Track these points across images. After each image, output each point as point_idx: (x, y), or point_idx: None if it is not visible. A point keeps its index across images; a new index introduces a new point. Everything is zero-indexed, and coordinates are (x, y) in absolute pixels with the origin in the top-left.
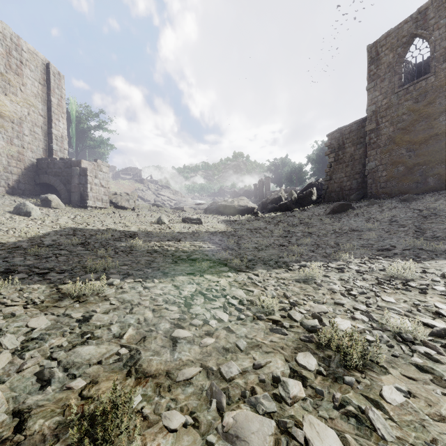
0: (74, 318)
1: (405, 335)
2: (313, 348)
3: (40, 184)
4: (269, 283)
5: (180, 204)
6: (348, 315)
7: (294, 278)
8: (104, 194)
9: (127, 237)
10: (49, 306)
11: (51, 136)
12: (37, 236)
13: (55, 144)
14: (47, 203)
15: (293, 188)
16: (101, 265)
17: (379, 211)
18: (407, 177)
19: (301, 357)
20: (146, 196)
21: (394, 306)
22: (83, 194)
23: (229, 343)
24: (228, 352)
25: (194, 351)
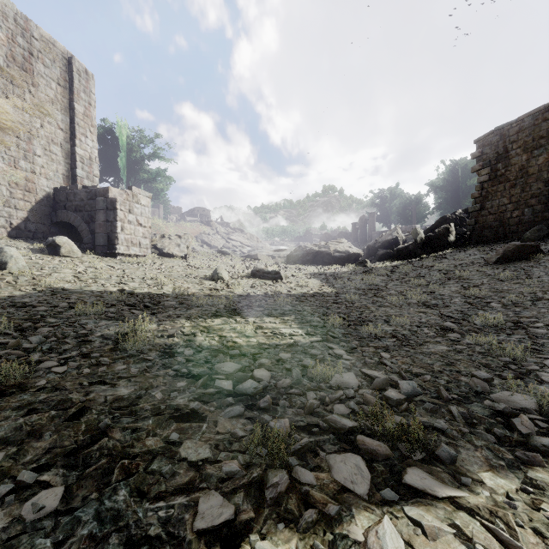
0: None
1: None
2: None
3: (59, 223)
4: None
5: (254, 251)
6: None
7: None
8: (144, 237)
9: (139, 308)
10: None
11: (74, 158)
12: None
13: (80, 168)
14: (54, 250)
15: (411, 226)
16: None
17: None
18: None
19: None
20: (213, 242)
21: None
22: (112, 235)
23: None
24: None
25: None
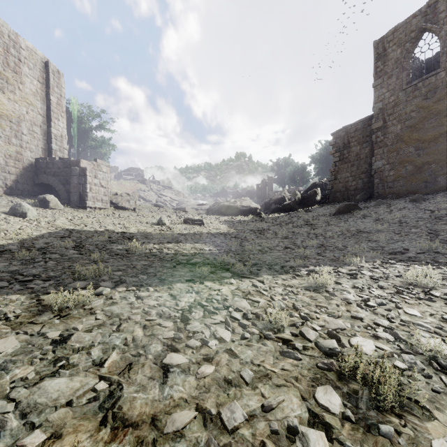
0: (49, 339)
1: (444, 361)
2: (333, 378)
3: (39, 184)
4: (275, 291)
5: (182, 205)
6: (370, 332)
7: (303, 285)
8: (104, 195)
9: (125, 239)
10: (24, 322)
11: (50, 136)
12: (29, 238)
13: (54, 144)
14: (45, 204)
15: (296, 188)
16: (92, 271)
17: (387, 212)
18: (415, 176)
19: (321, 394)
20: (148, 197)
21: (420, 320)
22: (83, 194)
23: (232, 372)
24: (230, 386)
25: (189, 384)
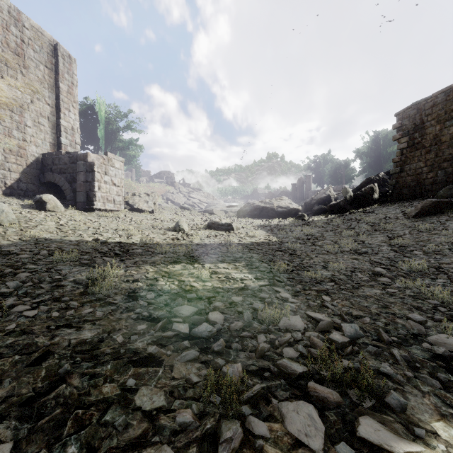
0: None
1: None
2: None
3: (46, 183)
4: None
5: (210, 207)
6: None
7: None
8: (117, 194)
9: (110, 255)
10: None
11: (59, 129)
12: None
13: (64, 137)
14: (41, 205)
15: (341, 186)
16: None
17: None
18: None
19: None
20: (176, 199)
21: None
22: (90, 193)
23: None
24: None
25: None
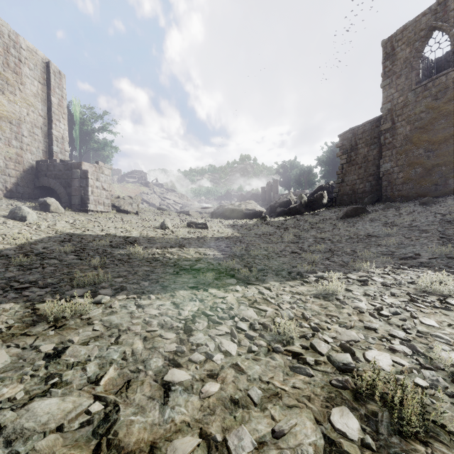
0: (42, 352)
1: None
2: (349, 398)
3: (40, 187)
4: (283, 299)
5: (186, 208)
6: (385, 345)
7: (311, 293)
8: (106, 198)
9: (126, 243)
10: (17, 334)
11: (51, 138)
12: (28, 243)
13: (55, 146)
14: (45, 207)
15: (302, 191)
16: (91, 277)
17: (396, 215)
18: (425, 179)
19: (337, 417)
20: (151, 200)
21: (438, 331)
22: (84, 197)
23: (239, 390)
24: (237, 407)
25: (192, 405)
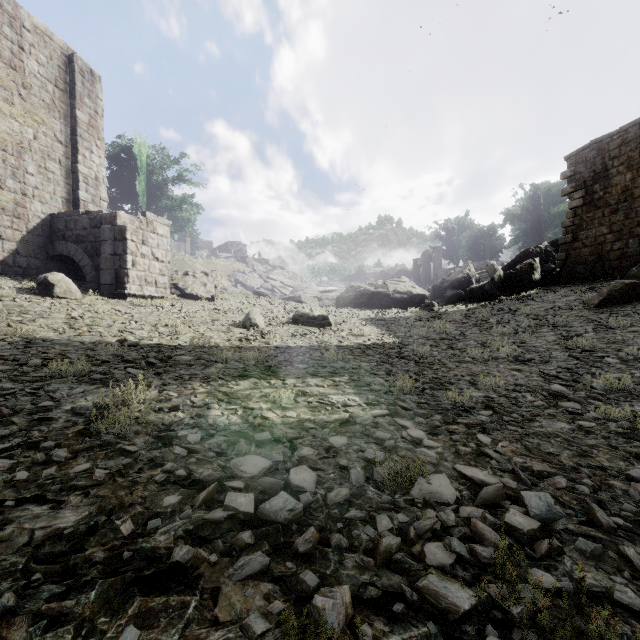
0: None
1: None
2: None
3: (56, 257)
4: None
5: (298, 292)
6: None
7: None
8: (161, 274)
9: (139, 366)
10: None
11: (76, 177)
12: None
13: (83, 190)
14: (47, 289)
15: (485, 262)
16: None
17: None
18: None
19: None
20: (249, 281)
21: None
22: (120, 272)
23: None
24: None
25: None
